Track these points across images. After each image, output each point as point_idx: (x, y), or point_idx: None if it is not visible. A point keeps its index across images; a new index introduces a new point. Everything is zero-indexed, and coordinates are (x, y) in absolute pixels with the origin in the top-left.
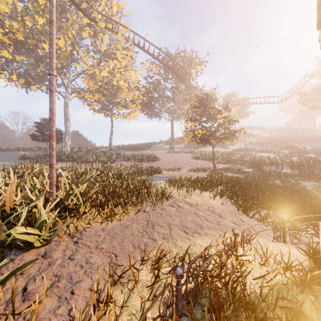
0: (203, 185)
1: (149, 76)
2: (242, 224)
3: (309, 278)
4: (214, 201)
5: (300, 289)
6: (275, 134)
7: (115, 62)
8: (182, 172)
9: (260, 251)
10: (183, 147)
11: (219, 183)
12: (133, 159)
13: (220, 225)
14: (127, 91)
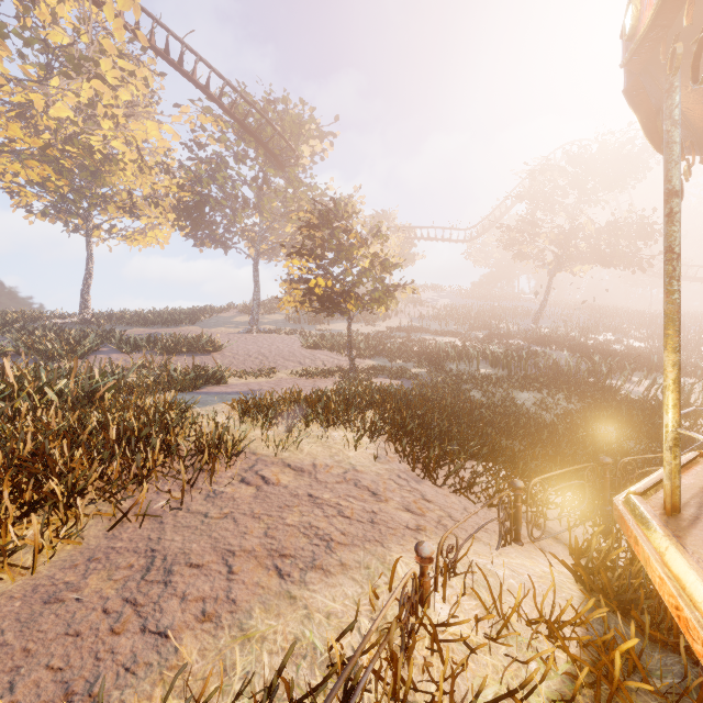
0: (331, 411)
1: (196, 143)
2: (426, 509)
3: (618, 669)
4: (357, 452)
5: (596, 699)
6: (459, 301)
7: (97, 85)
8: (279, 379)
9: (480, 590)
10: (283, 321)
11: (367, 405)
12: (150, 347)
13: (379, 526)
14: (134, 170)
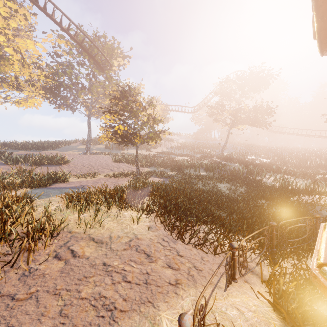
0: (123, 199)
1: (55, 53)
2: (180, 263)
3: None
4: (138, 225)
5: None
6: (189, 140)
7: None
8: (99, 179)
9: None
10: (104, 148)
11: (145, 194)
12: (26, 161)
13: (151, 286)
14: (19, 65)
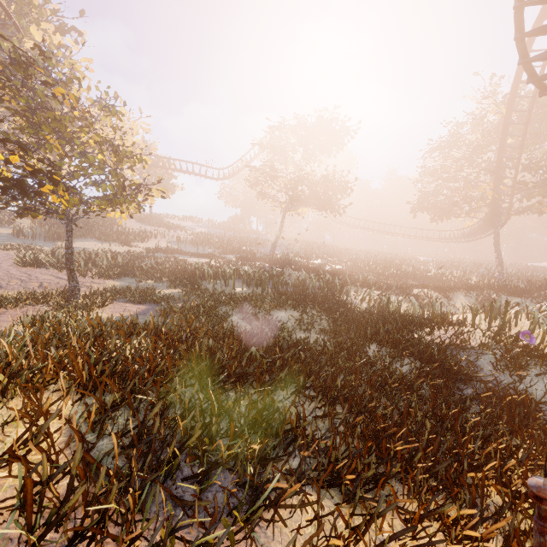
0: None
1: None
2: None
3: None
4: None
5: None
6: (214, 230)
7: None
8: None
9: None
10: (9, 236)
11: None
12: None
13: None
14: None
